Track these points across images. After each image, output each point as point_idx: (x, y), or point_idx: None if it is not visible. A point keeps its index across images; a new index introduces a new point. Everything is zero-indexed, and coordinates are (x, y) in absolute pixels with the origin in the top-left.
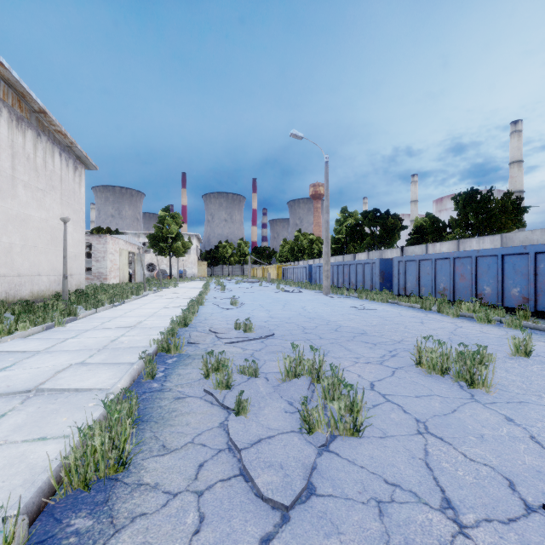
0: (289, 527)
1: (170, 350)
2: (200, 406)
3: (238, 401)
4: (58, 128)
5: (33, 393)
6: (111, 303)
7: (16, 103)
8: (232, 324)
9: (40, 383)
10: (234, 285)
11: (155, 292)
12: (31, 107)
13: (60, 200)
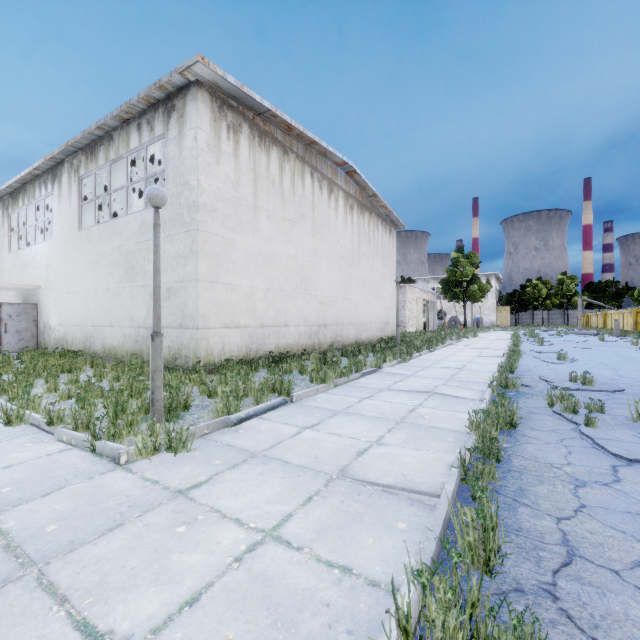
0: (632, 467)
1: (508, 386)
2: (551, 419)
3: (587, 417)
4: (382, 203)
5: (430, 394)
6: (426, 349)
7: (360, 195)
8: (565, 377)
9: (431, 390)
10: (555, 338)
11: (457, 341)
12: (367, 195)
13: (381, 262)
